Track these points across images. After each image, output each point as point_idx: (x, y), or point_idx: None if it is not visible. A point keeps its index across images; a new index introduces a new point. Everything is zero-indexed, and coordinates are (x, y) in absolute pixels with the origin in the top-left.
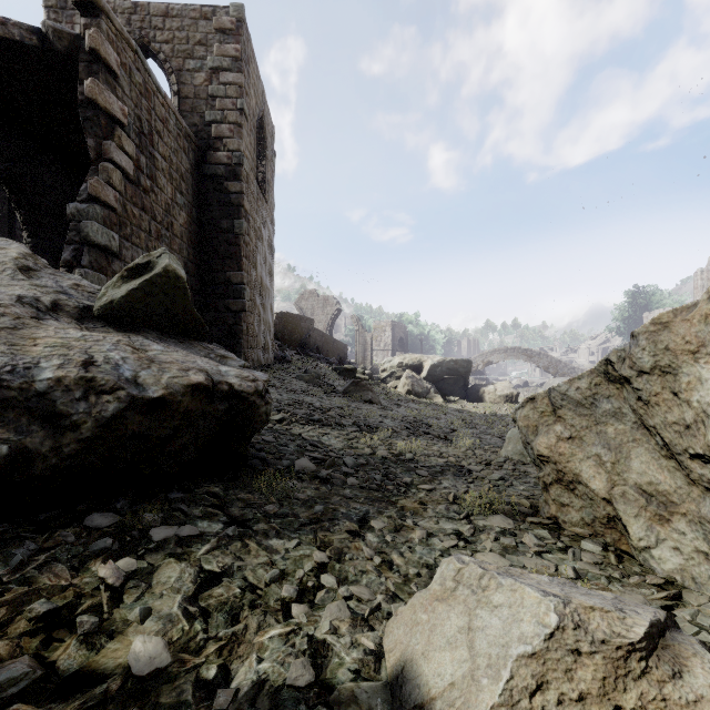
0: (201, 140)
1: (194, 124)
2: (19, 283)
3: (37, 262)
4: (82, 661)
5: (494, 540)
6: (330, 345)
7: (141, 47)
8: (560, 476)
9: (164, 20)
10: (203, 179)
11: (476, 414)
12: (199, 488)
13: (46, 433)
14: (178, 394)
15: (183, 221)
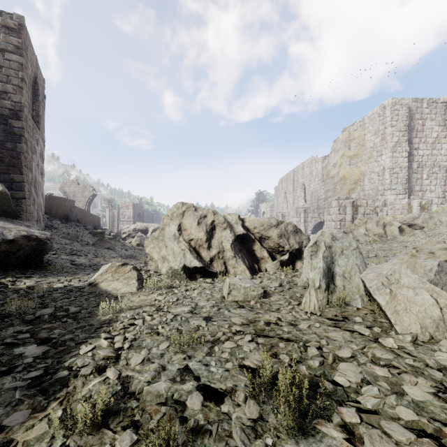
0: None
1: None
2: None
3: None
4: (14, 287)
5: None
6: (87, 217)
7: None
8: (150, 258)
9: None
10: None
11: None
12: (25, 270)
13: None
14: (18, 238)
15: None
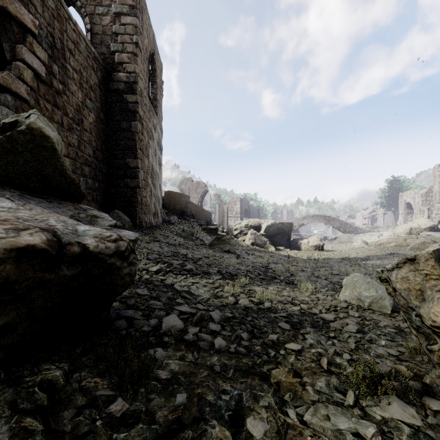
0: (107, 64)
1: (102, 53)
2: None
3: None
4: None
5: None
6: (200, 213)
7: None
8: None
9: None
10: (109, 92)
11: (298, 258)
12: (34, 374)
13: None
14: None
15: (92, 120)
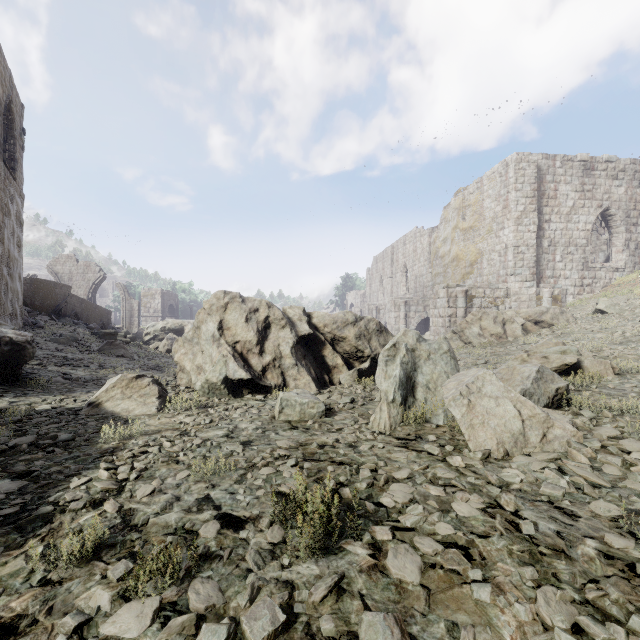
0: None
1: None
2: None
3: None
4: None
5: None
6: (91, 311)
7: None
8: (181, 368)
9: None
10: None
11: None
12: None
13: None
14: None
15: None
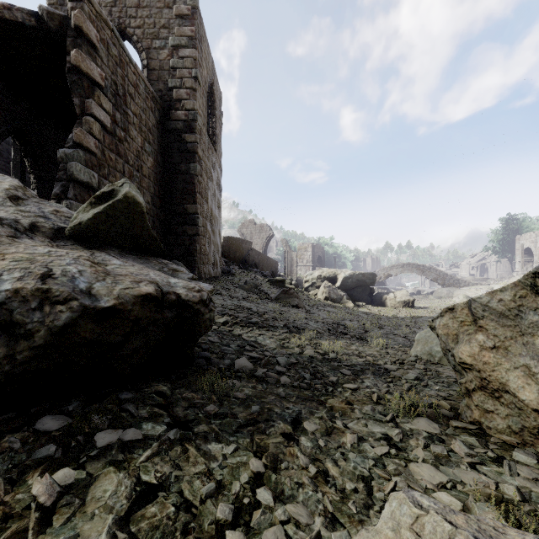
0: (165, 102)
1: (159, 90)
2: (5, 208)
3: (25, 193)
4: None
5: (424, 447)
6: (264, 262)
7: (119, 31)
8: (484, 384)
9: (137, 10)
10: (166, 132)
11: (380, 316)
12: (149, 387)
13: (0, 341)
14: (128, 304)
15: (150, 164)
